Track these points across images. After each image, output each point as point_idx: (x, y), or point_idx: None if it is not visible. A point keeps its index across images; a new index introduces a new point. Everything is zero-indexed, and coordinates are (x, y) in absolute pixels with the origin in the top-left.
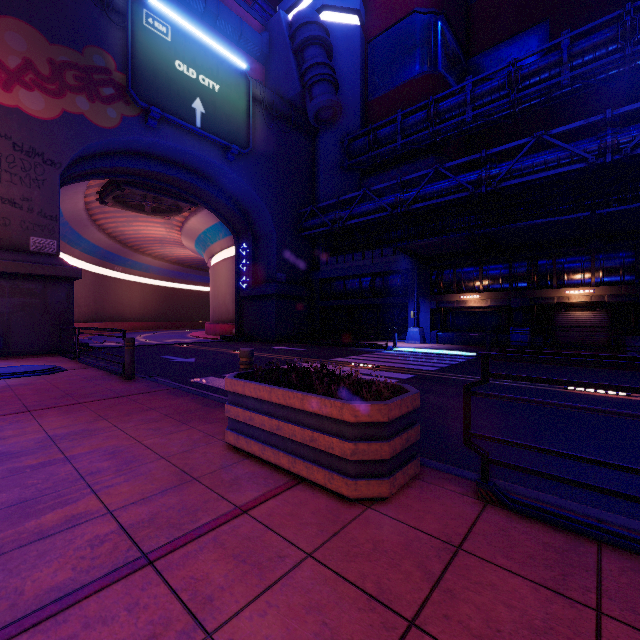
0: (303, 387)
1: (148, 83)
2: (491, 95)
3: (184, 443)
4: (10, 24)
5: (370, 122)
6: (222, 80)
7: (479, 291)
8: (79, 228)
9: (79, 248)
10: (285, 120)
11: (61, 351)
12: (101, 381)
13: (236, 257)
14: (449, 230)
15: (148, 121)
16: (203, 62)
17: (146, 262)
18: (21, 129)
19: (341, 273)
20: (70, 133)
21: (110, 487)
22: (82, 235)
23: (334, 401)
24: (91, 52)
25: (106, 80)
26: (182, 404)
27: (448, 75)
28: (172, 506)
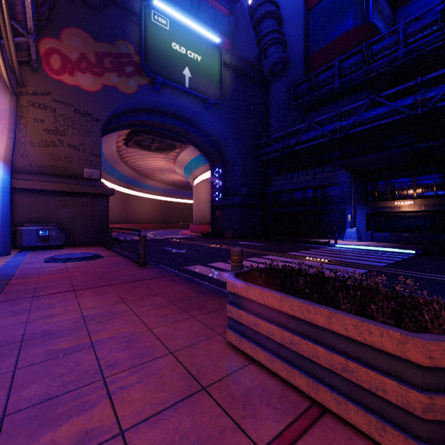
0: (319, 298)
1: (154, 60)
2: (423, 32)
3: (188, 335)
4: (73, 32)
5: (311, 71)
6: (203, 53)
7: (412, 198)
8: (113, 164)
9: (114, 177)
10: (246, 77)
11: (102, 243)
12: (124, 266)
13: (211, 178)
14: (383, 148)
15: (154, 86)
16: (190, 41)
17: (153, 184)
18: (79, 99)
19: (288, 187)
20: (107, 99)
21: (124, 389)
22: (115, 168)
23: (387, 329)
24: (119, 44)
25: (128, 62)
26: (181, 291)
27: (378, 24)
28: (185, 434)
